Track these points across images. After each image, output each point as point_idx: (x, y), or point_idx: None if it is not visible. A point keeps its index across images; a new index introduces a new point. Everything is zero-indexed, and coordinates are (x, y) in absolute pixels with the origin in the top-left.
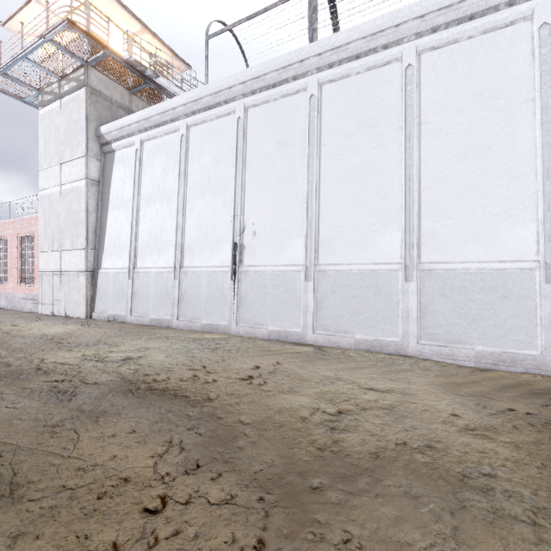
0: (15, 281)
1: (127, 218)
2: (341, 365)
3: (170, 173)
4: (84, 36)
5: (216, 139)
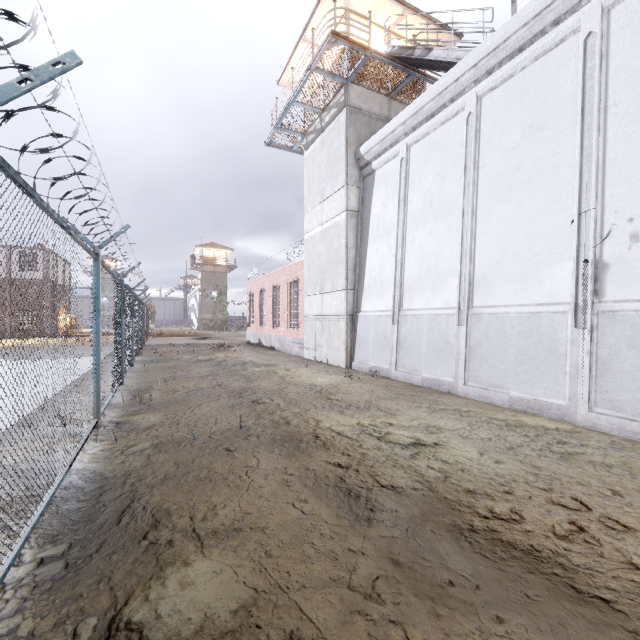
0: (285, 325)
1: (390, 248)
2: None
3: (448, 176)
4: (346, 44)
5: (533, 96)
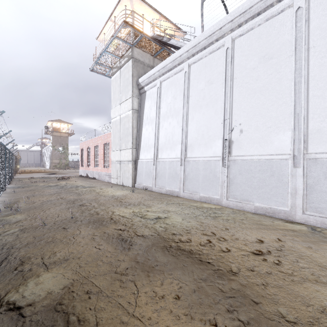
0: (101, 166)
1: (153, 129)
2: None
3: (177, 98)
4: (131, 28)
5: (209, 69)
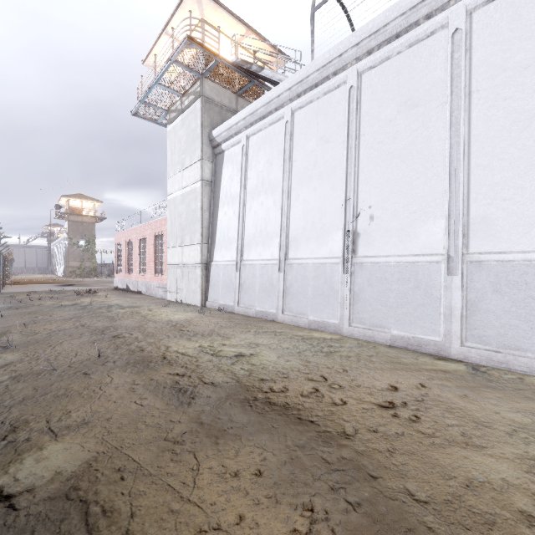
0: (151, 273)
1: (235, 213)
2: (533, 404)
3: (274, 163)
4: (200, 48)
5: (323, 118)
